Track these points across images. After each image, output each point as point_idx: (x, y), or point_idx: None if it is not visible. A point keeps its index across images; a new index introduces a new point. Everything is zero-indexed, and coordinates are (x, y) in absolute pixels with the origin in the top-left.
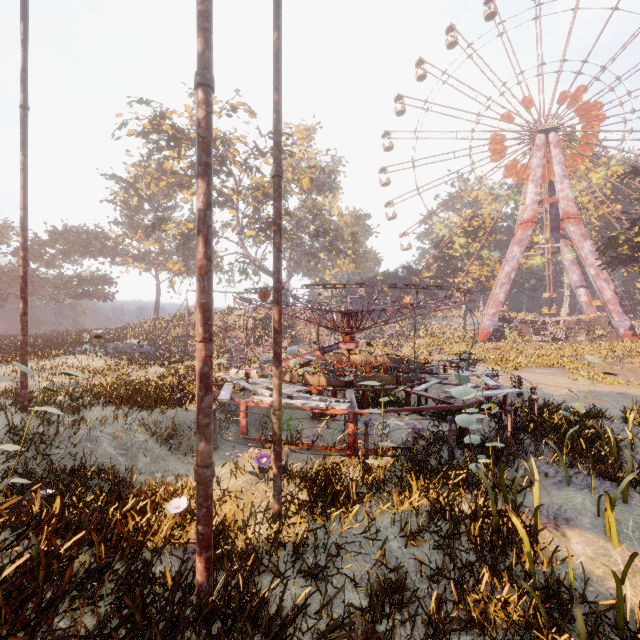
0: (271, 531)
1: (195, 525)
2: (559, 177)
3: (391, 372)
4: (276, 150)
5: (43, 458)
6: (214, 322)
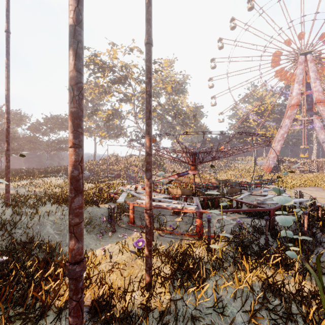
0: (144, 296)
1: (90, 289)
2: (313, 79)
3: (218, 188)
4: (147, 25)
5: (9, 235)
6: (122, 162)
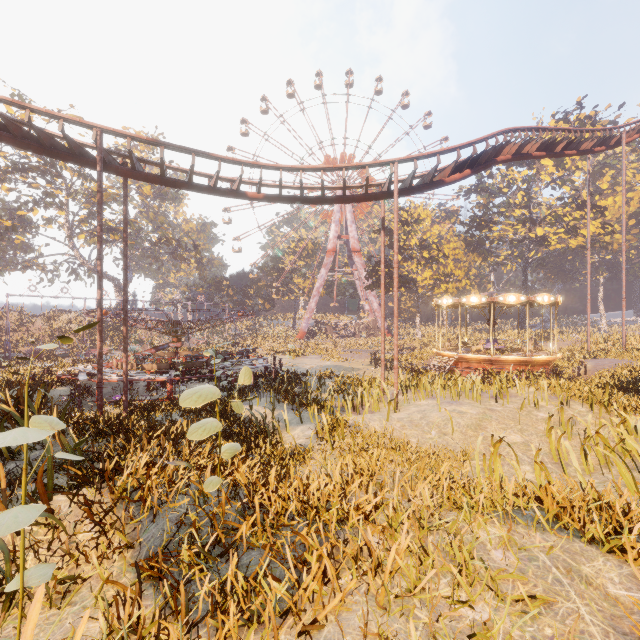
0: None
1: None
2: (350, 222)
3: None
4: (125, 258)
5: None
6: (36, 326)
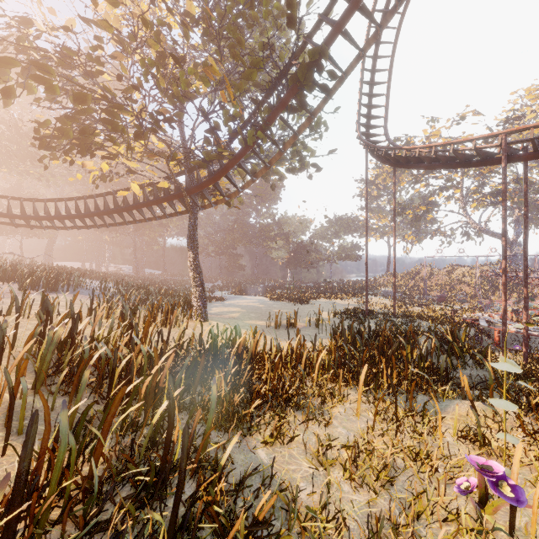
0: None
1: None
2: None
3: None
4: (525, 229)
5: None
6: (440, 277)
